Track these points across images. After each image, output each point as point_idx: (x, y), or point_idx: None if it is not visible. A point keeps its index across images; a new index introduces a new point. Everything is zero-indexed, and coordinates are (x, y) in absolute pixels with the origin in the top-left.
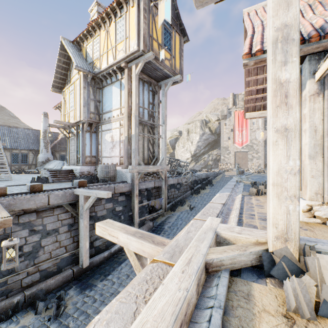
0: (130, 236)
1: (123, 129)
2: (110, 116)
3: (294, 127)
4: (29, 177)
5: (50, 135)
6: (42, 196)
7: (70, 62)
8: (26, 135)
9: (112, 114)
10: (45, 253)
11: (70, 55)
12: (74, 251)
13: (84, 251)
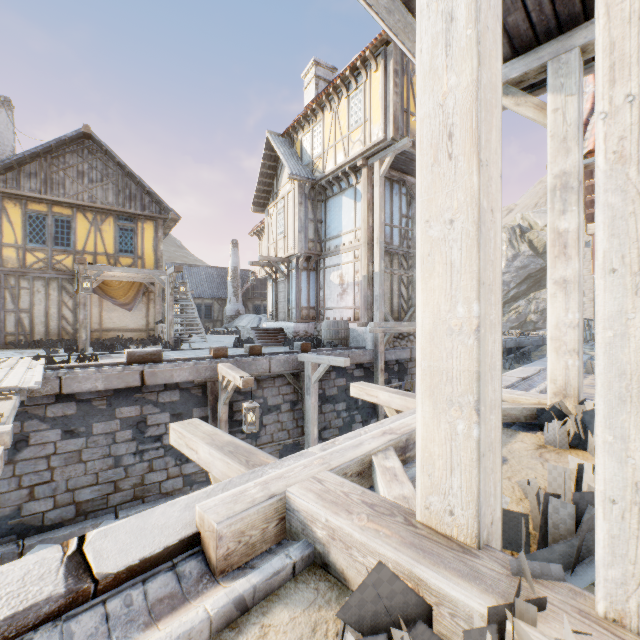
0: (392, 393)
1: (359, 265)
2: (339, 243)
3: (573, 279)
4: (223, 339)
5: (253, 278)
6: (263, 360)
7: (278, 165)
8: (210, 276)
9: (341, 241)
10: (267, 435)
11: (281, 157)
12: (298, 438)
13: (312, 440)
